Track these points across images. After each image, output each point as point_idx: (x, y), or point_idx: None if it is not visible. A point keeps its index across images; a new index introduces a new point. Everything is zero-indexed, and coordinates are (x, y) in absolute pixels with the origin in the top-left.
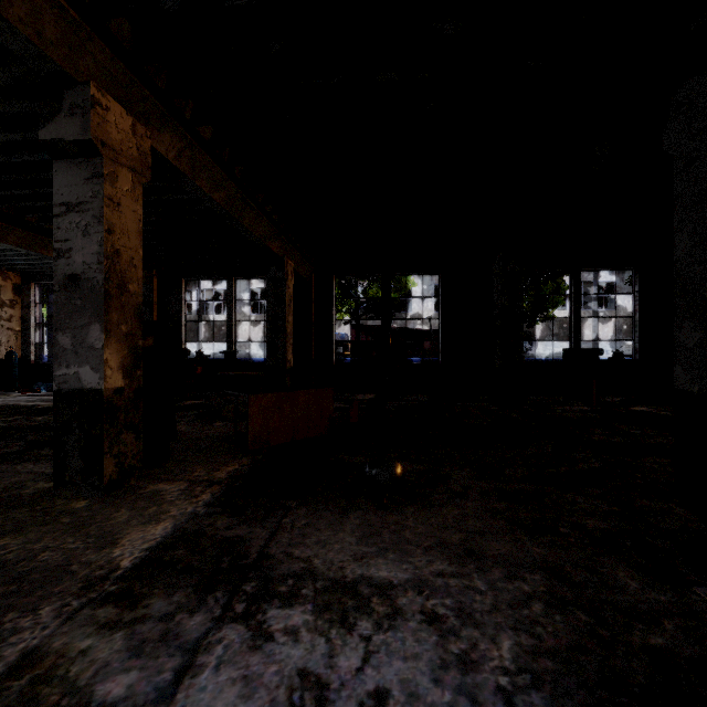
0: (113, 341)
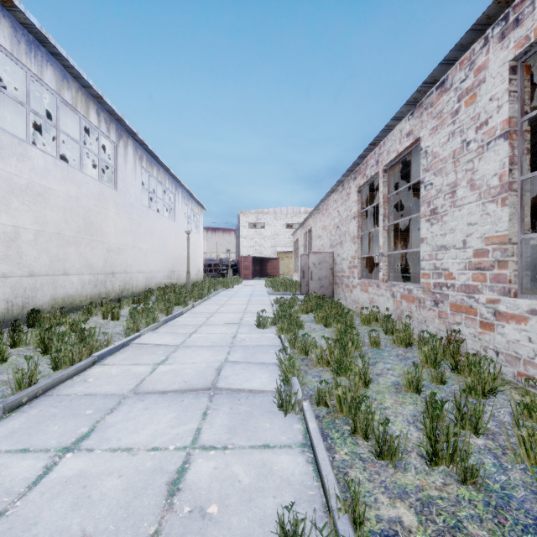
0: (367, 267)
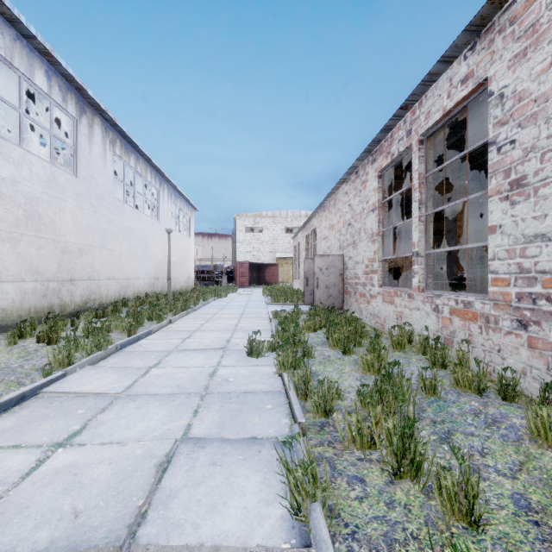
0: None
